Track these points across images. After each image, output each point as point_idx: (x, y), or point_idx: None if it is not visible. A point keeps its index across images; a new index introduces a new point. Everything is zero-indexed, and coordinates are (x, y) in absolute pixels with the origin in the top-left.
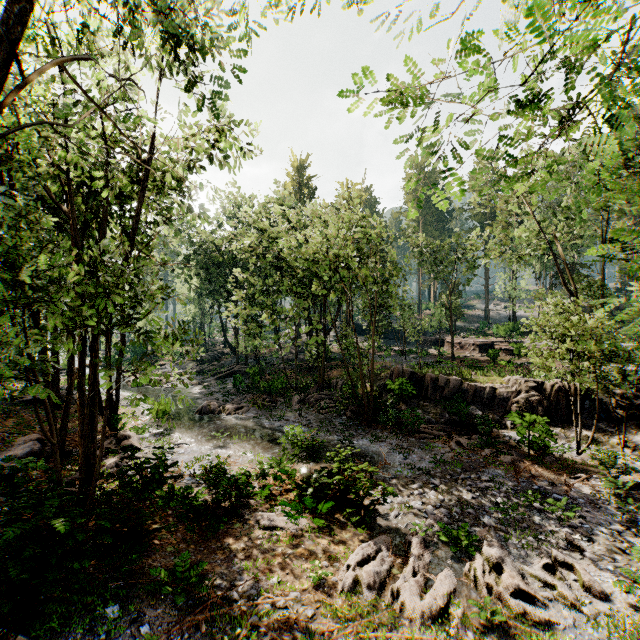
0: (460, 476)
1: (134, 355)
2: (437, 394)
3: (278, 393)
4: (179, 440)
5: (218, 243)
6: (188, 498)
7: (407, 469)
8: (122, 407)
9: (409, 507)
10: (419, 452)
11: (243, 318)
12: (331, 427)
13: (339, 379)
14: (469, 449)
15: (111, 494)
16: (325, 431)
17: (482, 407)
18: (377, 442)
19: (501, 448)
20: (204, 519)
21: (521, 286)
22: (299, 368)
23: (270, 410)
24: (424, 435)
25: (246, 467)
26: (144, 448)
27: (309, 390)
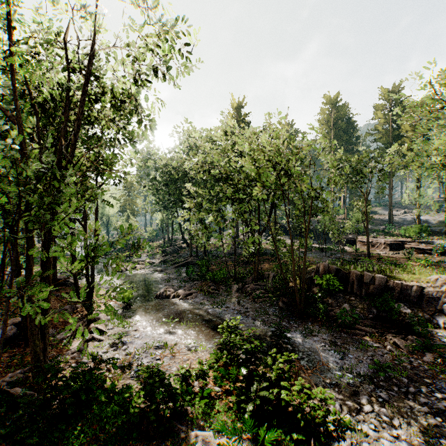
0: (409, 389)
1: (121, 247)
2: (362, 290)
3: (221, 281)
4: (137, 323)
5: (176, 164)
6: (126, 402)
7: (347, 373)
8: (102, 289)
9: (362, 434)
10: (354, 351)
11: (193, 221)
12: (266, 317)
13: (270, 271)
14: (407, 352)
15: (23, 422)
16: (260, 321)
17: (409, 305)
18: (310, 336)
19: (442, 352)
20: (132, 444)
21: (427, 194)
22: (237, 260)
23: (214, 297)
24: (355, 331)
25: (186, 366)
26: (108, 330)
27: (246, 280)
